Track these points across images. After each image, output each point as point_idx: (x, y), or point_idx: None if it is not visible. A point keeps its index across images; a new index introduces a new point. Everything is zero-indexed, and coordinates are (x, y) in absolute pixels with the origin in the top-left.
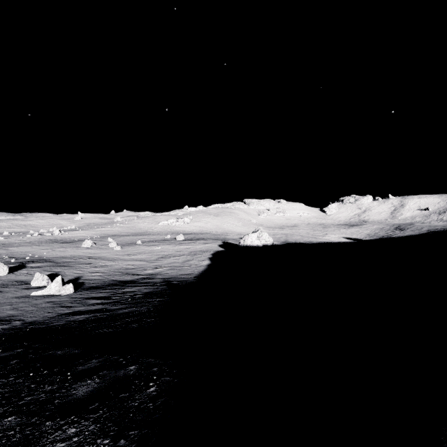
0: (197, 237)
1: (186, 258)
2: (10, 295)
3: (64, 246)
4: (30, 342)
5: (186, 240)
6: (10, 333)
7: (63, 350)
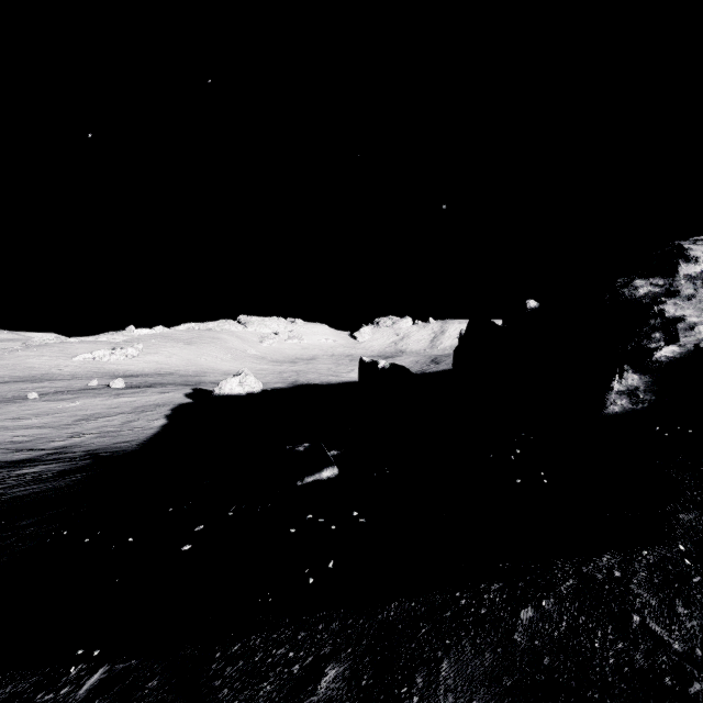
0: (150, 381)
1: (126, 417)
2: None
3: None
4: None
5: (128, 388)
6: None
7: None
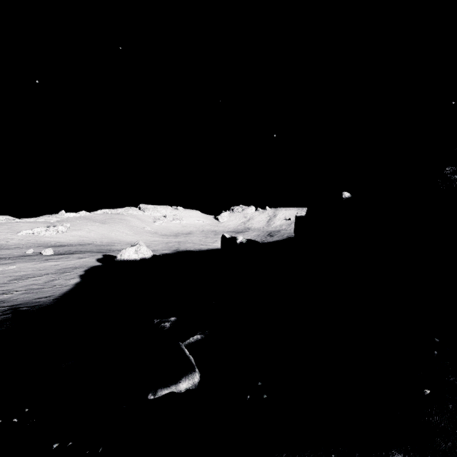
0: (73, 249)
1: (50, 277)
2: None
3: None
4: None
5: (55, 255)
6: None
7: None
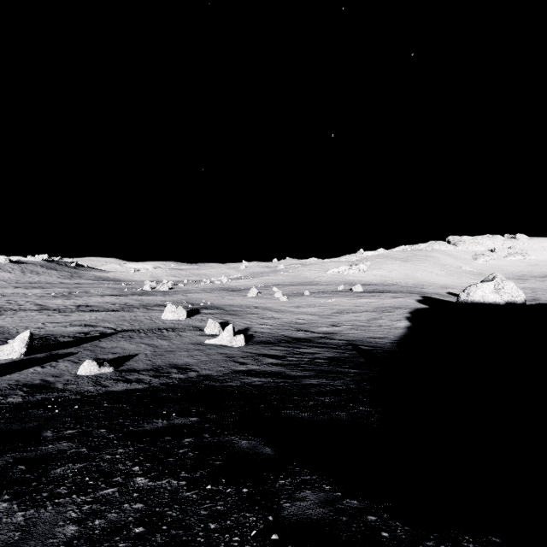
0: (379, 288)
1: (370, 315)
2: (187, 340)
3: (232, 295)
4: (205, 408)
5: (365, 292)
6: (186, 386)
7: (248, 441)
